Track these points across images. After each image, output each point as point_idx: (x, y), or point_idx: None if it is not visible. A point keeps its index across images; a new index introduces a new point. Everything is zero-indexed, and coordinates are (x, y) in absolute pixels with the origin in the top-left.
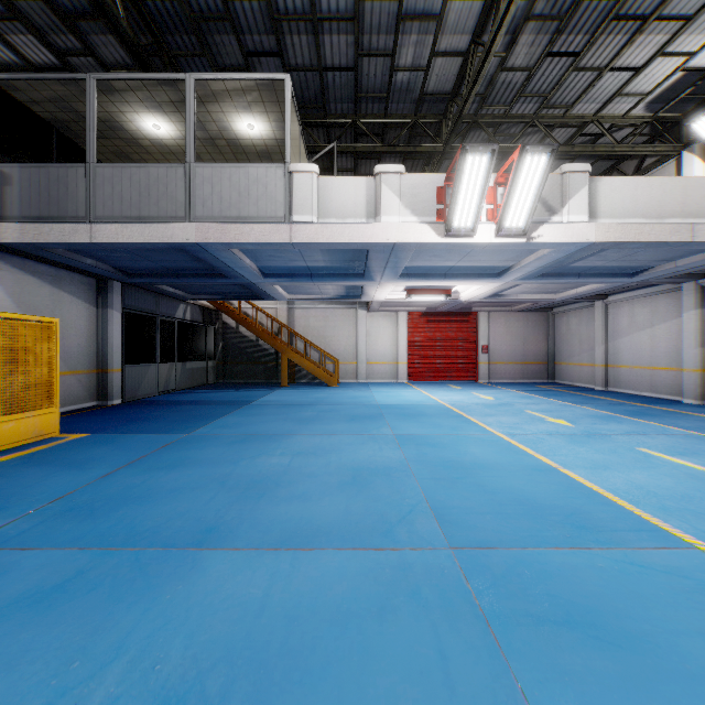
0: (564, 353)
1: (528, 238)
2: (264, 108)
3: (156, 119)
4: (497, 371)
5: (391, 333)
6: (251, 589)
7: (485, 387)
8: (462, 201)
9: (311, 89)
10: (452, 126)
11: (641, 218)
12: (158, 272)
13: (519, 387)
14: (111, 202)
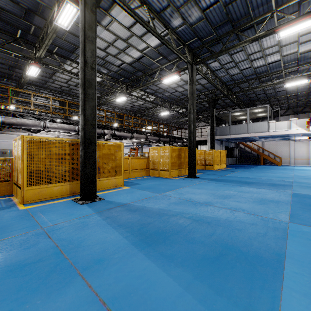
0: None
1: None
2: (262, 108)
3: (238, 113)
4: None
5: (305, 148)
6: (270, 174)
7: None
8: None
9: (272, 94)
10: None
11: None
12: (233, 139)
13: None
14: (233, 131)
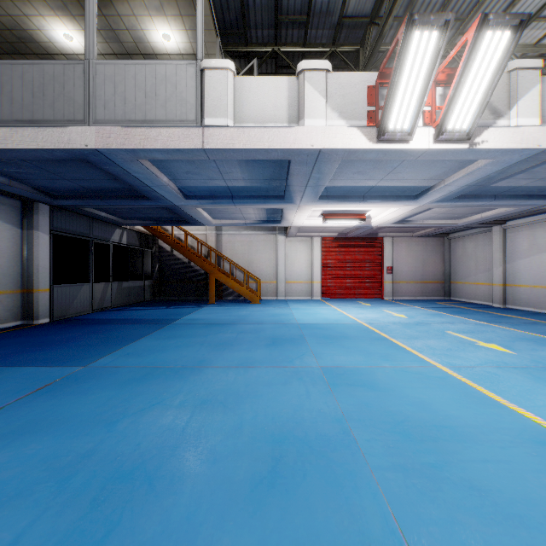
0: (460, 273)
1: (470, 144)
2: (178, 11)
3: (66, 27)
4: (399, 289)
5: (307, 256)
6: None
7: (391, 304)
8: (401, 94)
9: (231, 12)
10: (371, 49)
11: None
12: (81, 194)
13: (422, 304)
14: (1, 103)
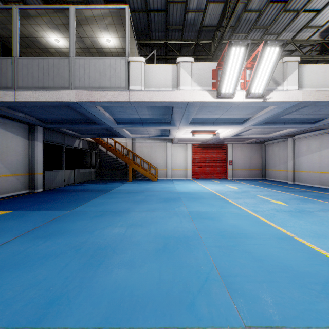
0: (270, 164)
1: (264, 99)
2: (115, 28)
3: (56, 36)
4: (236, 174)
5: (183, 154)
6: None
7: (231, 181)
8: (227, 76)
9: (142, 24)
10: (217, 43)
11: (327, 88)
12: (61, 121)
13: (248, 181)
14: (27, 78)
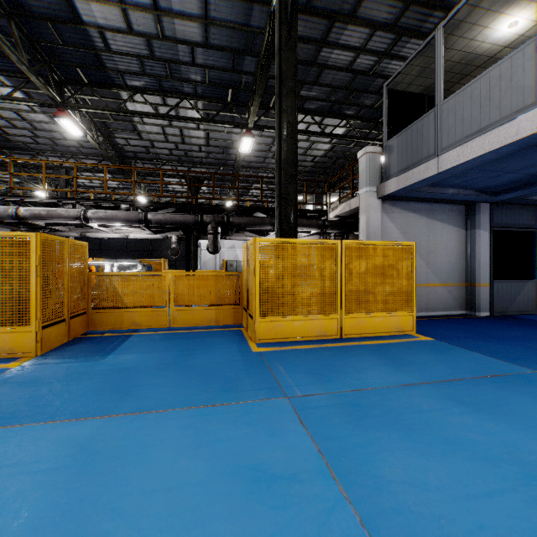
0: None
1: None
2: None
3: (509, 17)
4: None
5: None
6: None
7: None
8: None
9: None
10: None
11: None
12: (525, 183)
13: None
14: (453, 129)
